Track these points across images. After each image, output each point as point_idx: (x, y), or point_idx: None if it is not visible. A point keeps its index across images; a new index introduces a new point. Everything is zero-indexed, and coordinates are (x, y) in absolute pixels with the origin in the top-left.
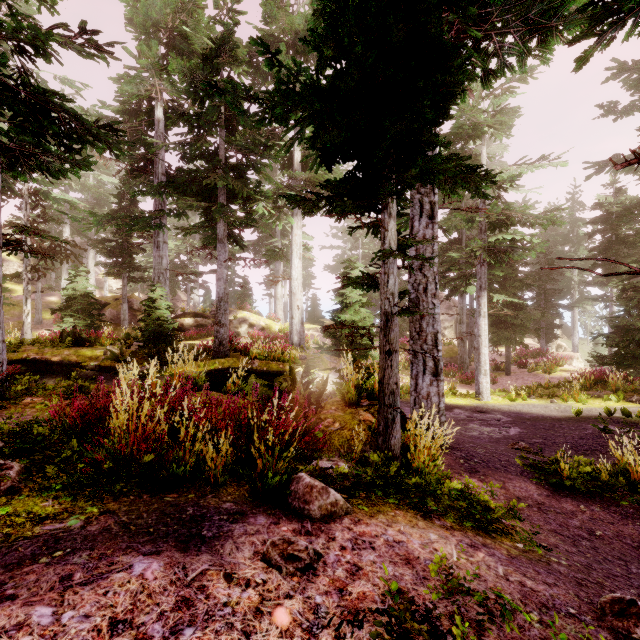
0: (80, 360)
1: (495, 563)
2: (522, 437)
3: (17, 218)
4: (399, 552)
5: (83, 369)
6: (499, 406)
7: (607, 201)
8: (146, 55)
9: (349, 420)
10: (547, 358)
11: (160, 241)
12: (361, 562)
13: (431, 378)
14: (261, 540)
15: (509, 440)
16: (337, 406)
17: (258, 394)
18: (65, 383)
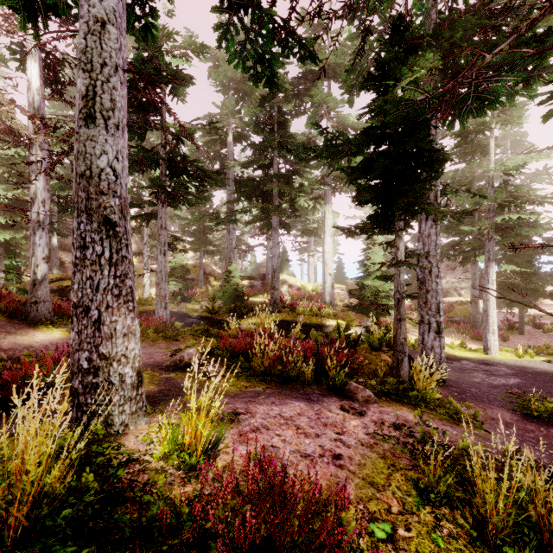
0: (188, 312)
1: (453, 430)
2: (520, 386)
3: (138, 214)
4: (402, 417)
5: (190, 317)
6: (505, 361)
7: None
8: (226, 106)
9: (374, 359)
10: None
11: (231, 228)
12: (383, 416)
13: (434, 335)
14: (338, 403)
15: (507, 387)
16: (366, 350)
17: (317, 340)
18: (196, 327)
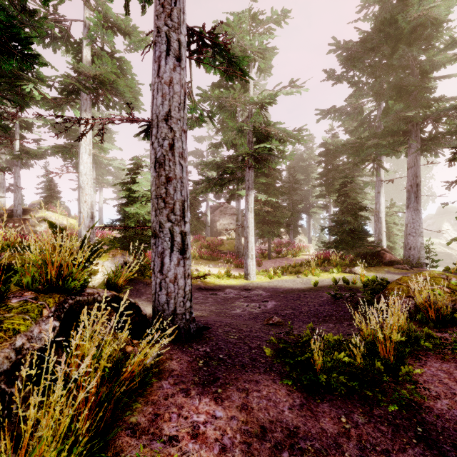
0: None
1: None
2: (277, 309)
3: None
4: None
5: None
6: (261, 283)
7: (328, 141)
8: None
9: None
10: (294, 246)
11: None
12: None
13: (176, 256)
14: None
15: (266, 314)
16: None
17: None
18: None
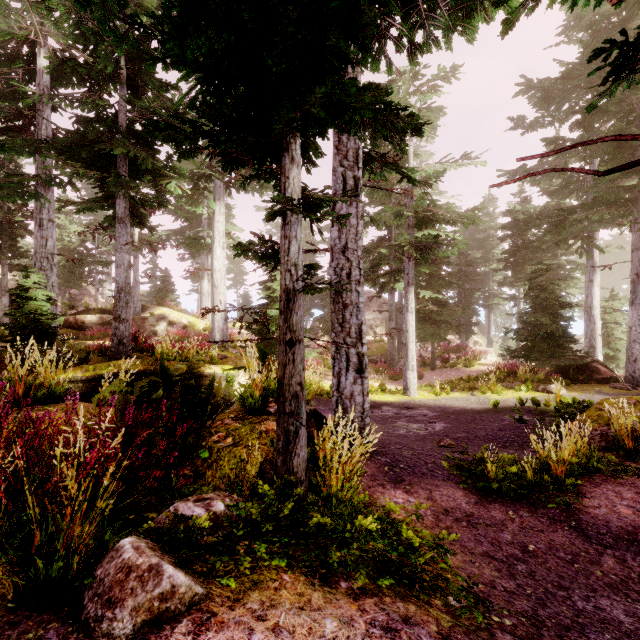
0: None
1: None
2: (447, 432)
3: None
4: None
5: None
6: (425, 401)
7: (516, 209)
8: None
9: (246, 433)
10: (467, 353)
11: (44, 218)
12: None
13: (355, 375)
14: None
15: (435, 436)
16: (237, 415)
17: None
18: None
